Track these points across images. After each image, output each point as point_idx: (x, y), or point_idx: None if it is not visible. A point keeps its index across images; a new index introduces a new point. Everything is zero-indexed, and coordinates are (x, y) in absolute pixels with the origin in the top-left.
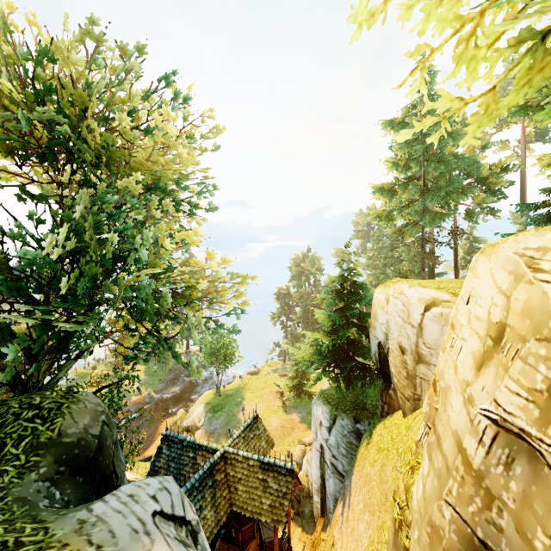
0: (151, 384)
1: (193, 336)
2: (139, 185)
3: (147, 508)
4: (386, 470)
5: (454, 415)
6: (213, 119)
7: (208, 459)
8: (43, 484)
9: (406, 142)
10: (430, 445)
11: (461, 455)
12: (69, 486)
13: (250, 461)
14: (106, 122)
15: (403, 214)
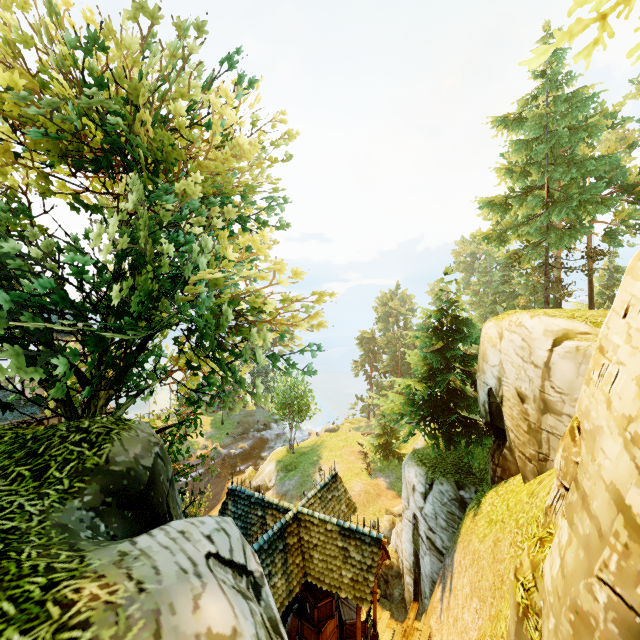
0: (217, 438)
1: (258, 358)
2: (199, 188)
3: (200, 548)
4: (501, 546)
5: (608, 463)
6: (284, 122)
7: (279, 519)
8: (87, 513)
9: (524, 142)
10: (571, 506)
11: (623, 515)
12: (116, 520)
13: (328, 524)
14: (165, 125)
15: (519, 234)
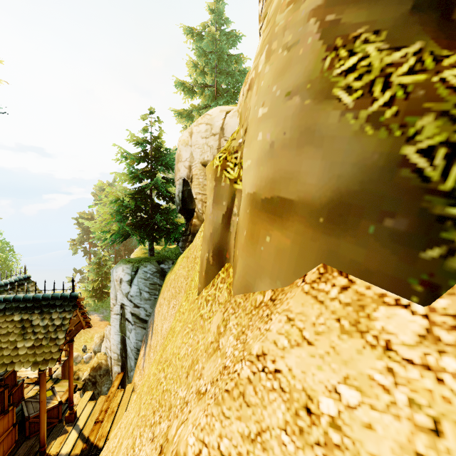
0: None
1: None
2: None
3: None
4: (193, 244)
5: None
6: None
7: None
8: None
9: (203, 51)
10: (268, 4)
11: None
12: None
13: None
14: None
15: (201, 114)
